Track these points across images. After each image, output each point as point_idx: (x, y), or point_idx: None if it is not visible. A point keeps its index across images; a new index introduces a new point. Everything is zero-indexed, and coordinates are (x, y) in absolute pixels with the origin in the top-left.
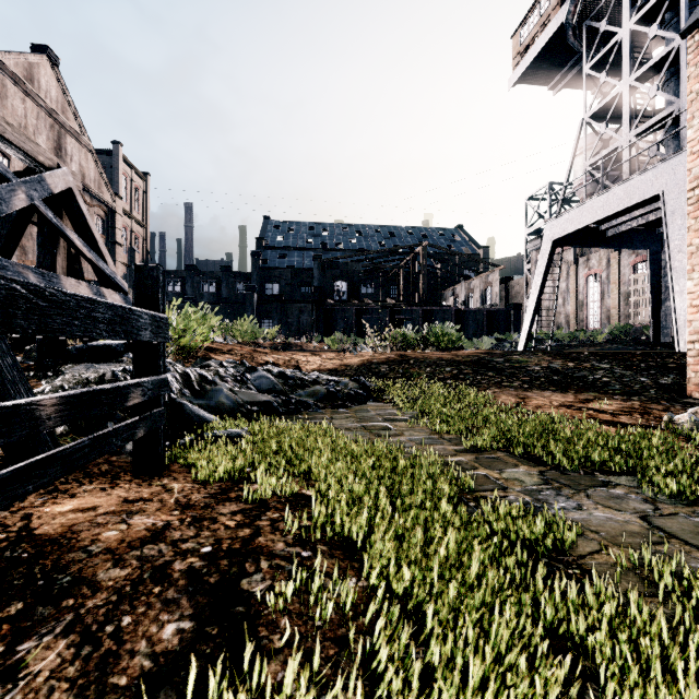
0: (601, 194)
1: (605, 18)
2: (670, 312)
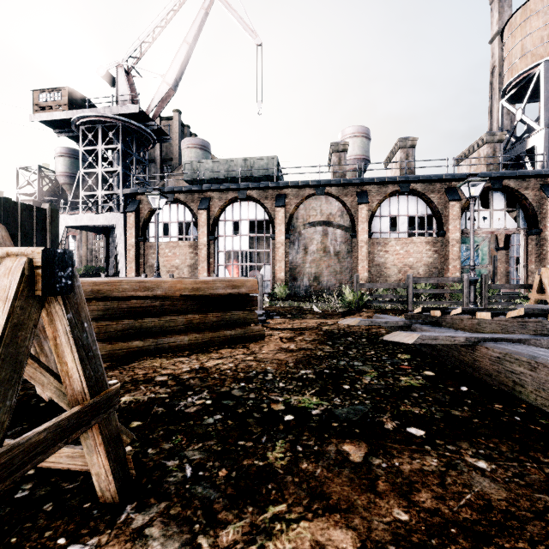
0: (91, 214)
1: (92, 134)
2: (113, 263)
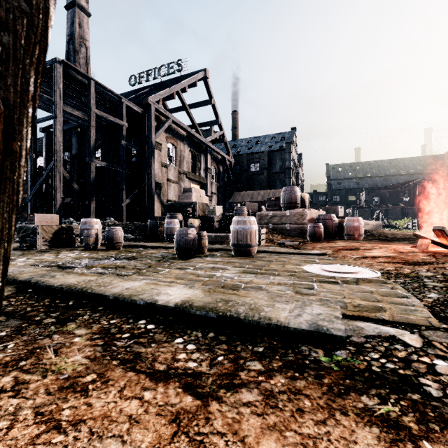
0: None
1: None
2: None
